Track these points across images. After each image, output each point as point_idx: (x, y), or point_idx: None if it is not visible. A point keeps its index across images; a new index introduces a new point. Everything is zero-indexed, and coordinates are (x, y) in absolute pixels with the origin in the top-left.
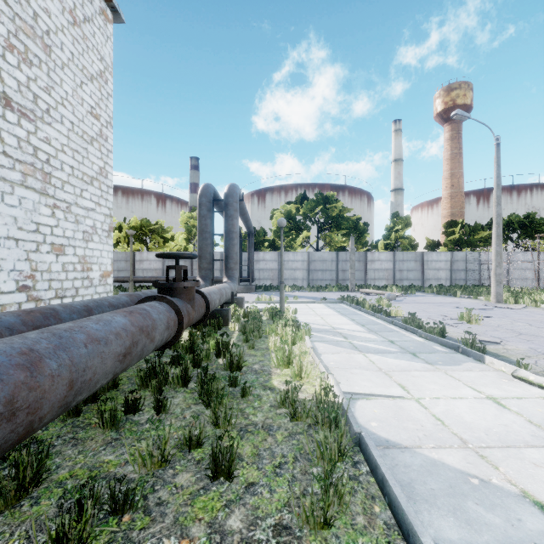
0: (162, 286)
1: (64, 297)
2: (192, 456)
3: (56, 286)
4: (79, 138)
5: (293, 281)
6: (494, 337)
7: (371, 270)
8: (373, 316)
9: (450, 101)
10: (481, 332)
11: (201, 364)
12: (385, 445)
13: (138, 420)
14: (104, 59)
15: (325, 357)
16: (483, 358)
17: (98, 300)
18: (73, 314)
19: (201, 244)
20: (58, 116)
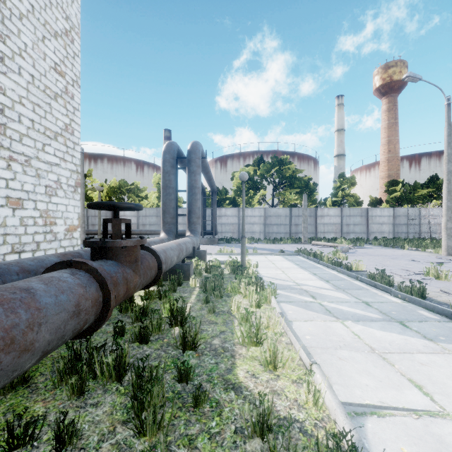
0: (92, 246)
1: (22, 252)
2: None
3: (12, 240)
4: (41, 92)
5: (251, 234)
6: None
7: (321, 224)
8: (334, 270)
9: (387, 77)
10: None
11: (148, 339)
12: None
13: None
14: (70, 19)
15: (297, 326)
16: None
17: (2, 264)
18: None
19: (165, 199)
20: (14, 67)
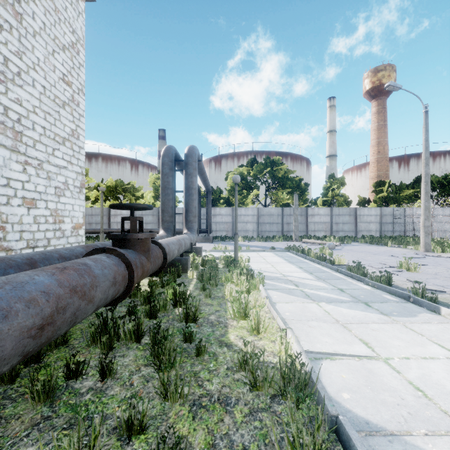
0: (115, 238)
1: (35, 247)
2: (132, 448)
3: (27, 236)
4: (51, 101)
5: (245, 233)
6: (437, 286)
7: (312, 223)
8: (318, 264)
9: (376, 81)
10: (423, 280)
11: (157, 315)
12: (366, 431)
13: (78, 388)
14: (76, 32)
15: (279, 307)
16: (438, 309)
17: (46, 252)
18: (9, 269)
19: (164, 199)
20: (29, 80)
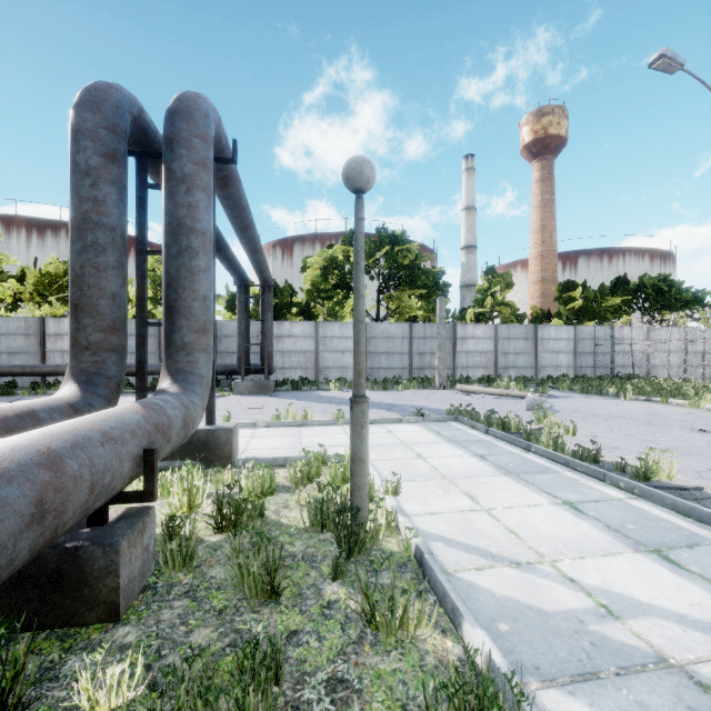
0: None
1: None
2: None
3: None
4: None
5: (340, 371)
6: None
7: (463, 353)
8: (598, 479)
9: (540, 130)
10: None
11: None
12: None
13: None
14: None
15: None
16: None
17: None
18: None
19: (80, 264)
20: None
